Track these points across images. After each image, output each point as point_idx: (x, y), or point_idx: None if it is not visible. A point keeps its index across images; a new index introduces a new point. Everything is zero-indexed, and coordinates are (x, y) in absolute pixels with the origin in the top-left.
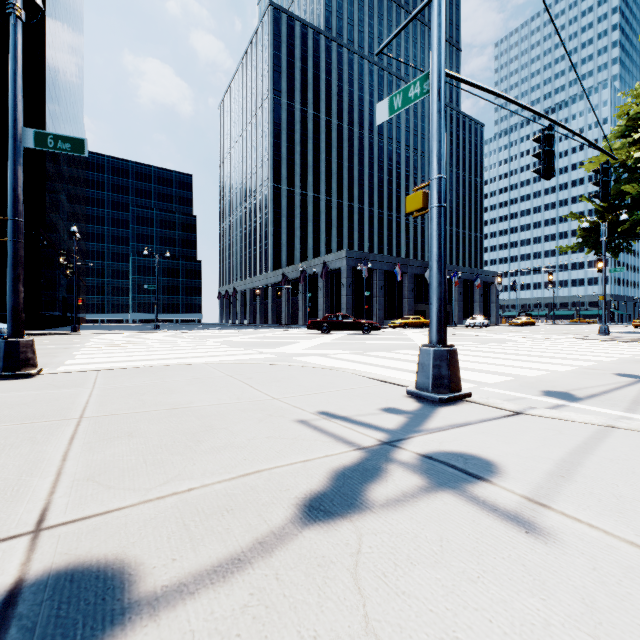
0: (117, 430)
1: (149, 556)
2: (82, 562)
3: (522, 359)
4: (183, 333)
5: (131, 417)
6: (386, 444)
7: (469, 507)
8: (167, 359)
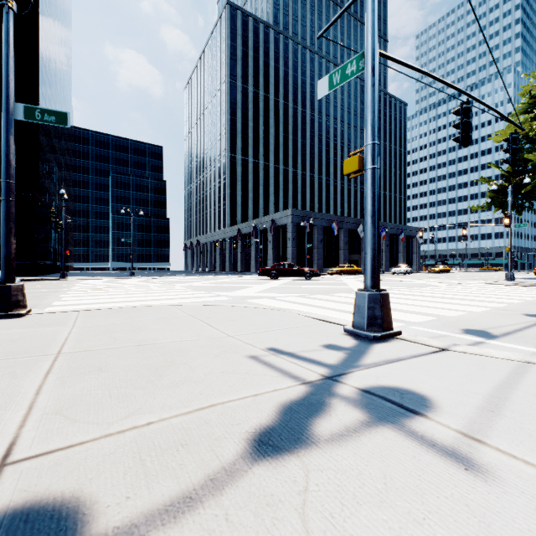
0: (89, 365)
1: (104, 494)
2: (39, 500)
3: (442, 301)
4: (154, 279)
5: (103, 353)
6: (328, 379)
7: (409, 442)
8: (139, 301)
